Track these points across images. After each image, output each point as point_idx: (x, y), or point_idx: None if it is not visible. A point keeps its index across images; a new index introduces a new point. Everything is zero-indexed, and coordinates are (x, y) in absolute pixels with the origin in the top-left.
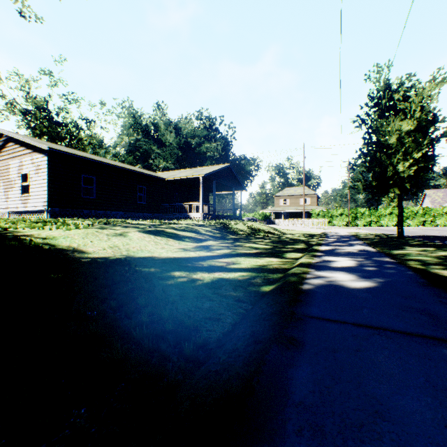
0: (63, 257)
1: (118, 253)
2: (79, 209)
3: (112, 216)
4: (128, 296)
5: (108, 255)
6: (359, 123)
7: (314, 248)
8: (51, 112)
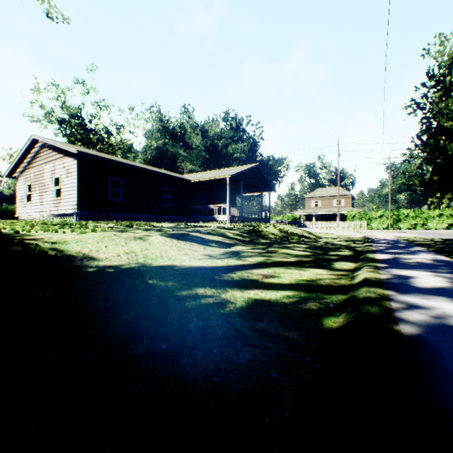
0: (69, 265)
1: (133, 261)
2: (107, 212)
3: (139, 218)
4: (127, 332)
5: (121, 264)
6: (413, 109)
7: (369, 256)
8: (84, 120)
